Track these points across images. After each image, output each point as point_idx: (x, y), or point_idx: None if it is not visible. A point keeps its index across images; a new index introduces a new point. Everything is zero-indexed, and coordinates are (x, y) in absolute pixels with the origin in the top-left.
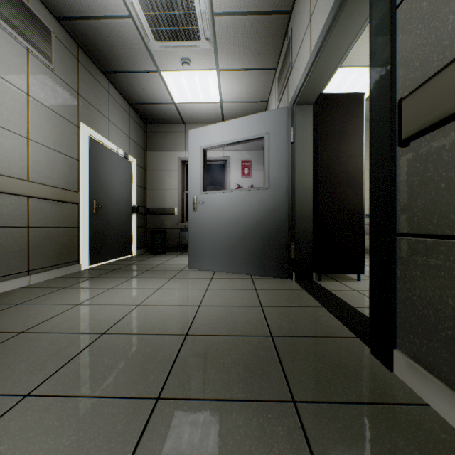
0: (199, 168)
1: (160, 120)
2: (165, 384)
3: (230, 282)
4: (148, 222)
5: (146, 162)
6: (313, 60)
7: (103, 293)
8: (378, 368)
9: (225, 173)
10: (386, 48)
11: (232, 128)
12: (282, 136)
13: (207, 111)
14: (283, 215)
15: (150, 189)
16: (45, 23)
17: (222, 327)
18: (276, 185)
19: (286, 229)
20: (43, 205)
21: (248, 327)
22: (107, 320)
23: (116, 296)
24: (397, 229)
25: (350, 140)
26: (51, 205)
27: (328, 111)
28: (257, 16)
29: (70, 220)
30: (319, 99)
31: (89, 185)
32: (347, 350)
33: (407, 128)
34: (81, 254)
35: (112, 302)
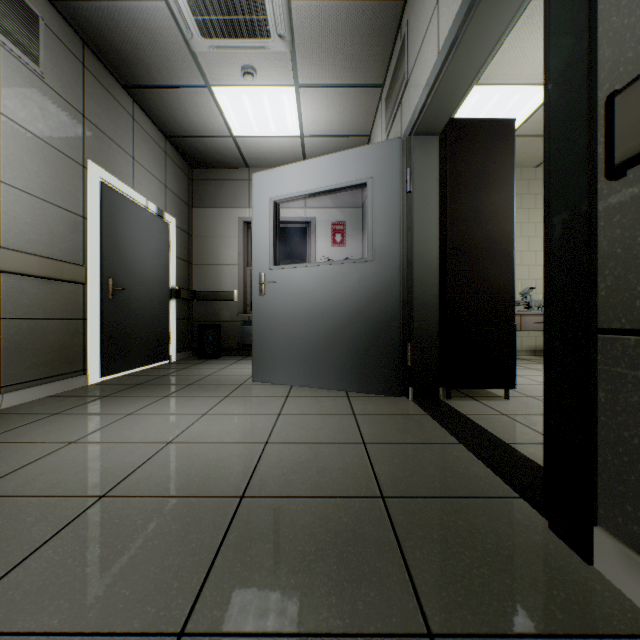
0: (268, 231)
1: (212, 162)
2: (197, 602)
3: (315, 403)
4: (194, 311)
5: (191, 224)
6: (443, 62)
7: (115, 422)
8: (566, 558)
9: (308, 240)
10: (579, 14)
11: (318, 170)
12: (393, 181)
13: (282, 150)
14: (395, 301)
15: (197, 263)
16: (29, 3)
17: (302, 481)
18: (384, 256)
19: (399, 323)
20: (24, 285)
21: (344, 481)
22: (114, 470)
23: (136, 428)
24: (600, 322)
25: (495, 189)
26: (38, 285)
27: (462, 145)
28: (356, 2)
29: (69, 308)
30: (449, 128)
31: (102, 255)
32: (508, 522)
33: (627, 143)
34: (88, 360)
35: (127, 438)
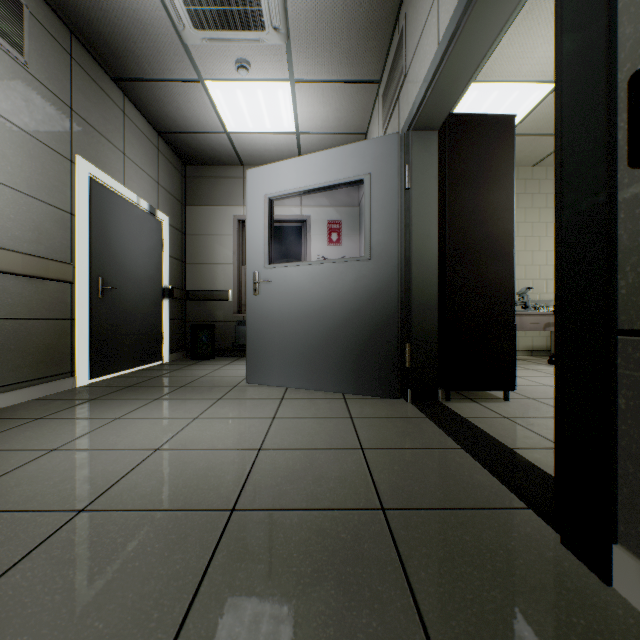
0: (263, 229)
1: (206, 159)
2: (178, 637)
3: (311, 405)
4: (188, 311)
5: (184, 222)
6: (444, 52)
7: (102, 427)
8: (583, 578)
9: (304, 239)
10: None
11: (314, 166)
12: (391, 178)
13: (277, 147)
14: (393, 301)
15: (191, 262)
16: None
17: (297, 492)
18: (382, 255)
19: (397, 323)
20: (7, 284)
21: (341, 491)
22: (96, 481)
23: (123, 433)
24: (620, 323)
25: (495, 186)
26: (23, 284)
27: (462, 141)
28: None
29: (56, 307)
30: (448, 123)
31: (91, 253)
32: (518, 536)
33: None
34: (76, 361)
35: (113, 445)
